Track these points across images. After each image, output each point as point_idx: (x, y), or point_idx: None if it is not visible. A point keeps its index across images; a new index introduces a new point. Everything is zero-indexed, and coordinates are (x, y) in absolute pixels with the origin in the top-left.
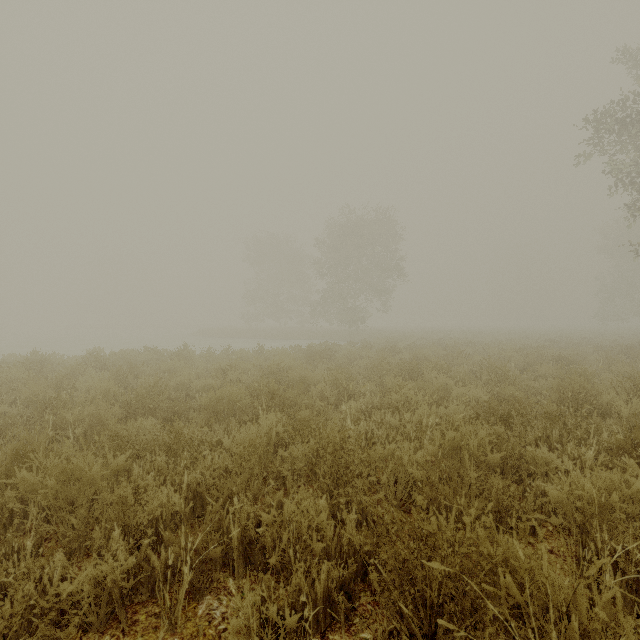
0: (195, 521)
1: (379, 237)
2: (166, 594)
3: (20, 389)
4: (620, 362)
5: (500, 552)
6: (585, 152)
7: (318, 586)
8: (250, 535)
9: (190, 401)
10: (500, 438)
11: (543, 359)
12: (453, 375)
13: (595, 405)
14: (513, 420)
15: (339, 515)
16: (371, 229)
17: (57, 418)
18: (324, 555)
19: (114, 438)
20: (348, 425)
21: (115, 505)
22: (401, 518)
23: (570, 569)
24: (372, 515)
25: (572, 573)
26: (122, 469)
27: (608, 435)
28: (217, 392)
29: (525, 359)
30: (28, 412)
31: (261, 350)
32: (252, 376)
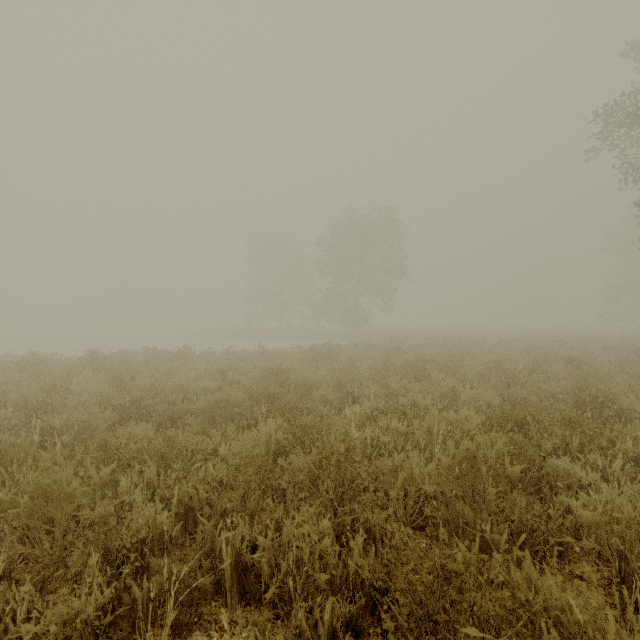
0: (186, 539)
1: (382, 236)
2: (147, 634)
3: (12, 391)
4: (634, 363)
5: (541, 598)
6: (594, 148)
7: (321, 627)
8: (245, 560)
9: (187, 404)
10: (518, 447)
11: (552, 360)
12: (461, 377)
13: (614, 410)
14: (528, 426)
15: (345, 539)
16: (374, 228)
17: (45, 423)
18: (328, 585)
19: (102, 446)
20: (352, 431)
21: (95, 526)
22: (412, 538)
23: (605, 600)
24: (380, 533)
25: (610, 607)
26: (111, 479)
27: (632, 443)
28: (214, 395)
29: (533, 360)
30: (18, 416)
31: (262, 350)
32: (253, 377)
